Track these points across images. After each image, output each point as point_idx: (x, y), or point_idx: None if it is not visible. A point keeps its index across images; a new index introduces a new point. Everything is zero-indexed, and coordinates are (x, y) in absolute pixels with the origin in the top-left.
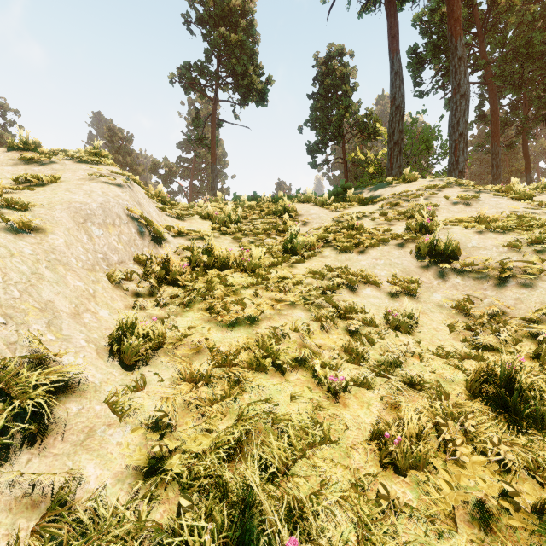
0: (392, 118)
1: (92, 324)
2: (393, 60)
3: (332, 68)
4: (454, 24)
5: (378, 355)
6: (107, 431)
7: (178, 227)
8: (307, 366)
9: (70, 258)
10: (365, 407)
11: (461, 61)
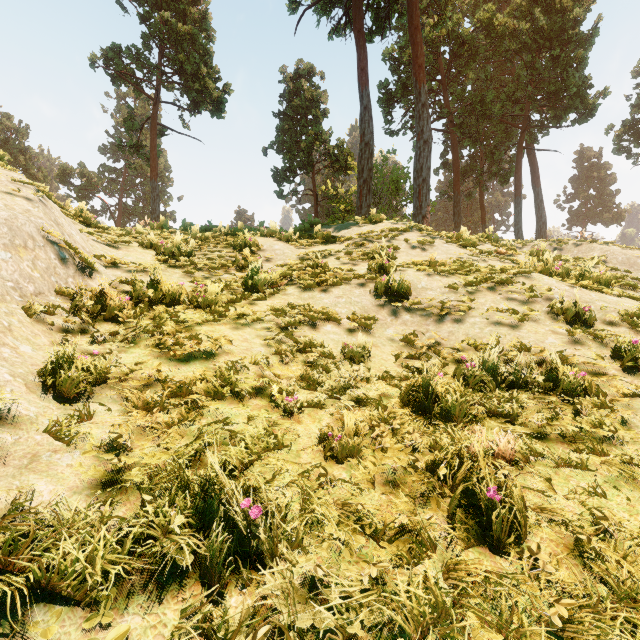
0: (361, 154)
1: (14, 359)
2: (363, 94)
3: (301, 87)
4: (418, 70)
5: (333, 382)
6: (54, 456)
7: (112, 255)
8: (266, 394)
9: None
10: (317, 422)
11: (425, 108)
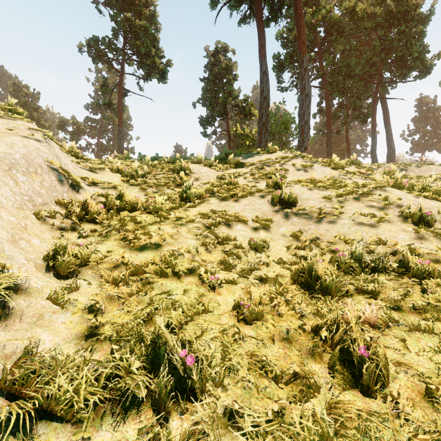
0: (261, 105)
1: (28, 249)
2: (262, 63)
3: (219, 60)
4: (301, 44)
5: (242, 265)
6: (53, 316)
7: (92, 178)
8: (196, 273)
9: (1, 198)
10: (232, 294)
11: (306, 71)
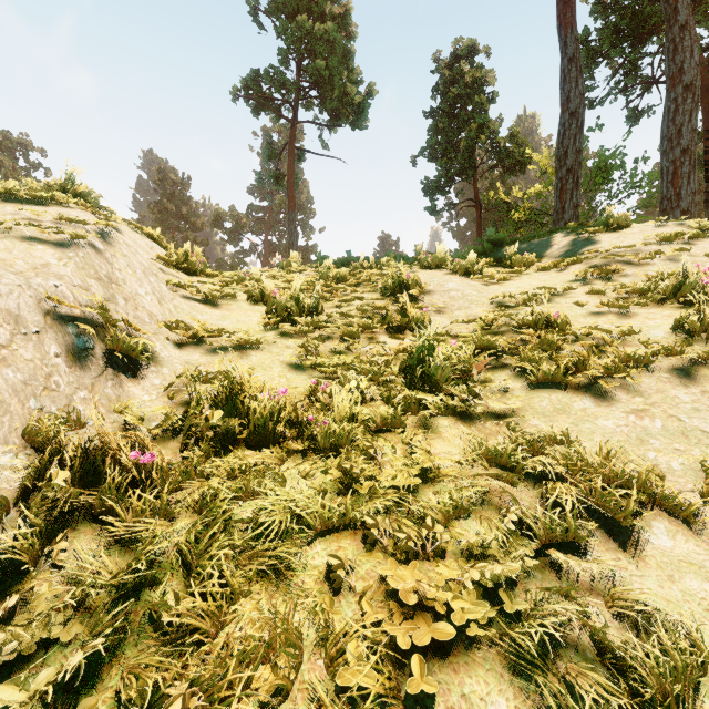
0: (563, 130)
1: None
2: (566, 40)
3: (459, 73)
4: None
5: None
6: None
7: (197, 322)
8: None
9: None
10: None
11: (686, 32)
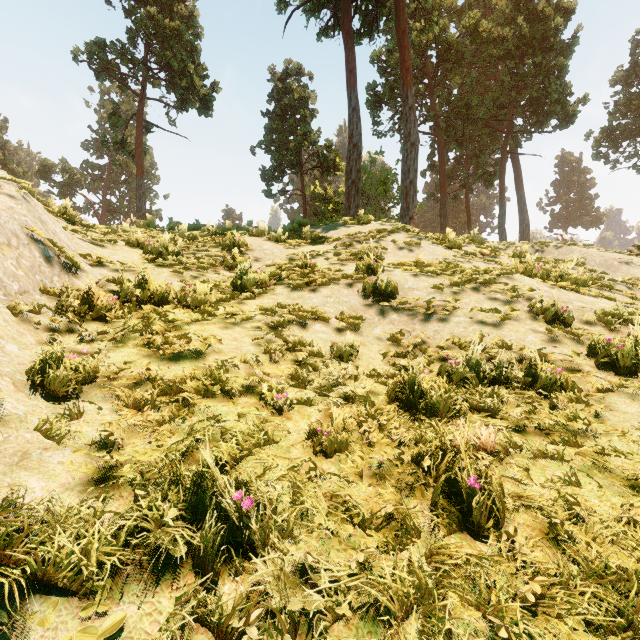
0: (349, 155)
1: (1, 358)
2: (351, 96)
3: (289, 87)
4: (405, 73)
5: (321, 380)
6: (45, 453)
7: (98, 254)
8: (255, 392)
9: None
10: (306, 418)
11: (412, 111)
